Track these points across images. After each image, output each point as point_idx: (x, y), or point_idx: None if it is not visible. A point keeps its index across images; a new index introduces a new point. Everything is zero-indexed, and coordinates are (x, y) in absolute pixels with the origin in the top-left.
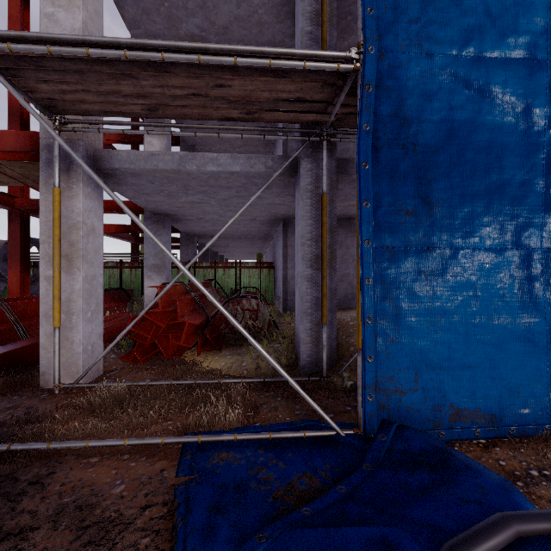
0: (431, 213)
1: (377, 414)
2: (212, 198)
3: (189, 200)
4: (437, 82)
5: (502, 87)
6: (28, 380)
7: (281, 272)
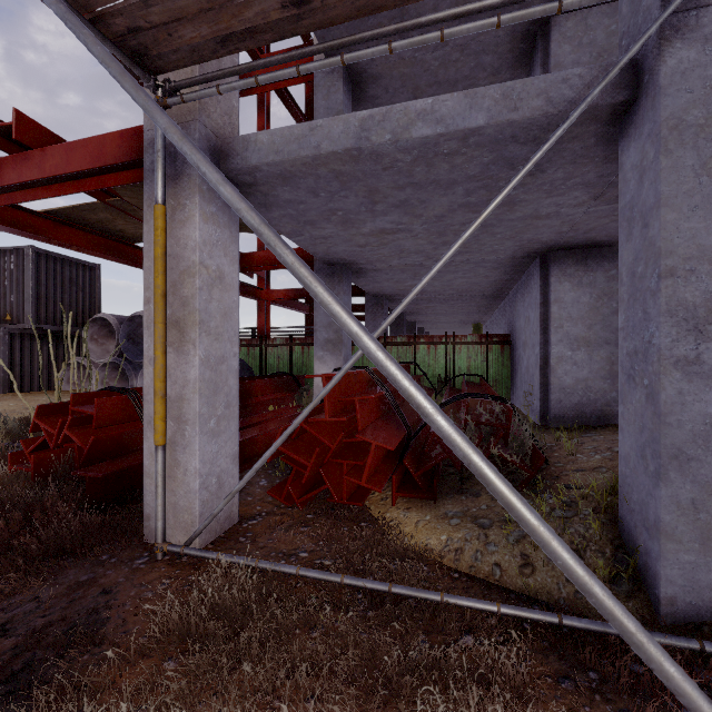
0: None
1: None
2: (416, 218)
3: (377, 227)
4: None
5: None
6: (138, 518)
7: (536, 350)
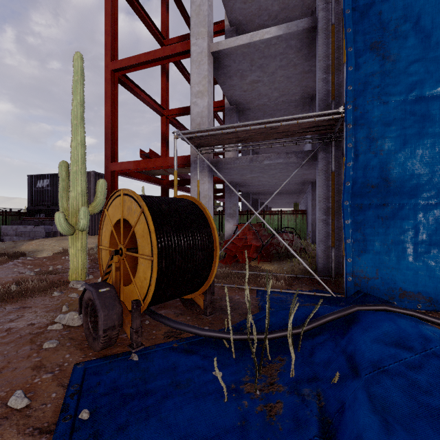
0: (388, 186)
1: (354, 288)
2: (265, 174)
3: (252, 176)
4: (391, 116)
5: (438, 111)
6: None
7: (310, 217)
